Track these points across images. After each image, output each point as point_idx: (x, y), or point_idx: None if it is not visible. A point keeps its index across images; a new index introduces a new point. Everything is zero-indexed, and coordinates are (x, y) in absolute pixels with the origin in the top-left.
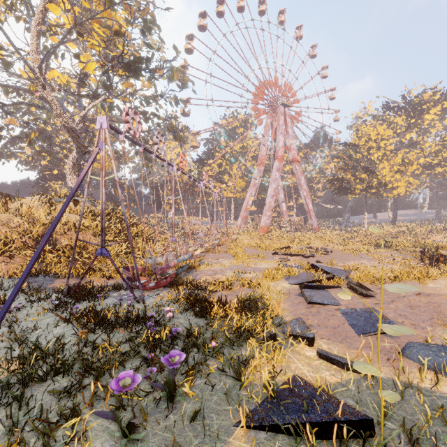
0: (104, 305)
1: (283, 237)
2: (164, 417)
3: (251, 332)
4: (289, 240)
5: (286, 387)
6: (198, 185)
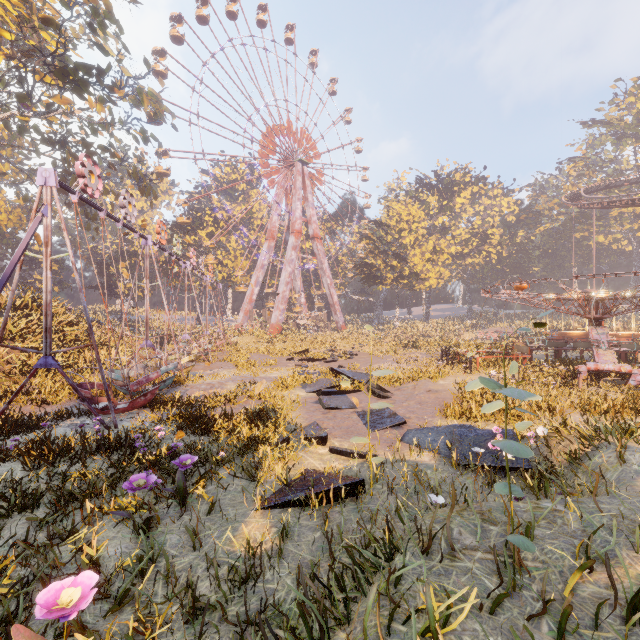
0: (53, 437)
1: (301, 339)
2: (177, 518)
3: (263, 440)
4: (308, 342)
5: (298, 478)
6: (176, 262)
